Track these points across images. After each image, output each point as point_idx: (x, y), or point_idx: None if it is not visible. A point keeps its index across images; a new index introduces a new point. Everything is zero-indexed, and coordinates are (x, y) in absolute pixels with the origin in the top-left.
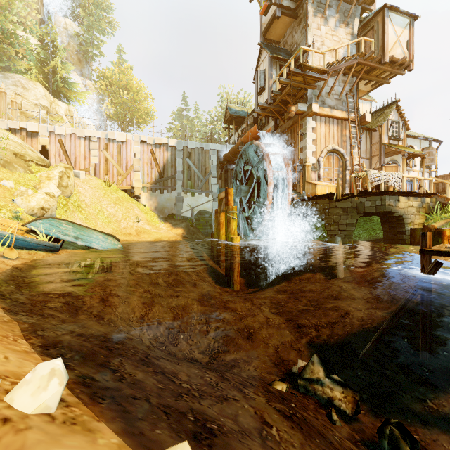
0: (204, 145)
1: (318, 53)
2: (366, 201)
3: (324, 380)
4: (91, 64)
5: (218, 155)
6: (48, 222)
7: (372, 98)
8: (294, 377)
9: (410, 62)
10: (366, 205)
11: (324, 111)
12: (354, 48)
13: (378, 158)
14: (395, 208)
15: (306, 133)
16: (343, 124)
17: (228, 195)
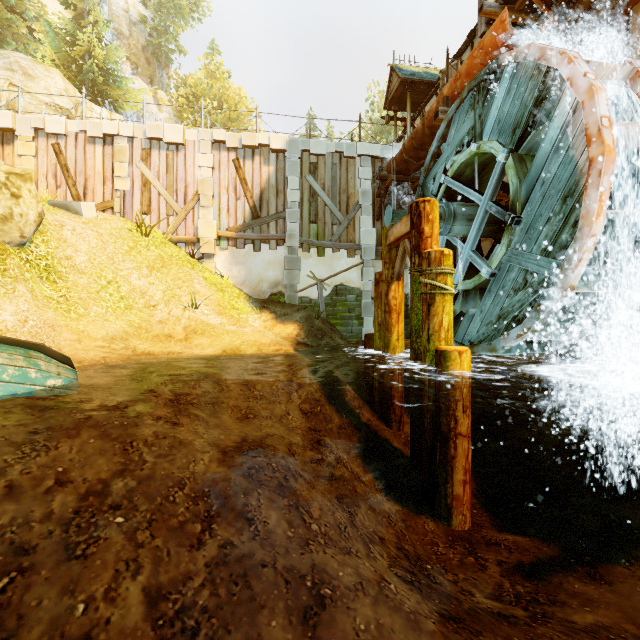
0: (346, 147)
1: None
2: None
3: None
4: (169, 71)
5: (374, 169)
6: None
7: None
8: None
9: None
10: None
11: None
12: None
13: None
14: None
15: None
16: None
17: (423, 223)
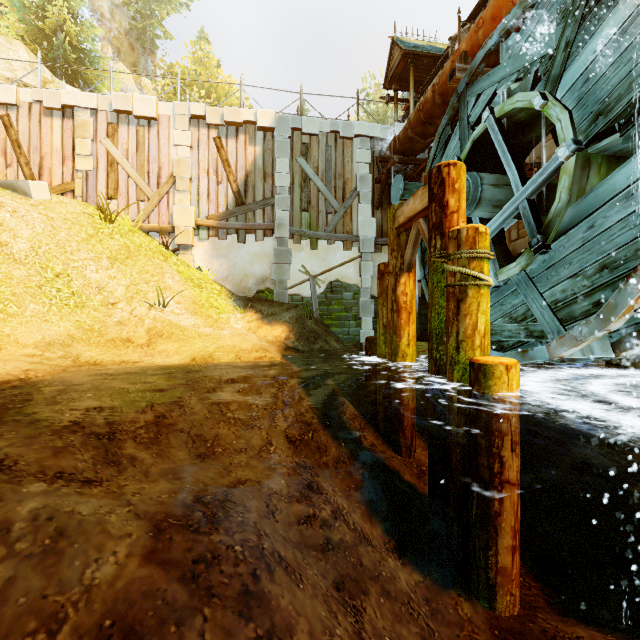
0: (342, 127)
1: None
2: None
3: None
4: (155, 59)
5: (373, 151)
6: None
7: None
8: None
9: None
10: None
11: None
12: None
13: None
14: None
15: None
16: None
17: (448, 193)
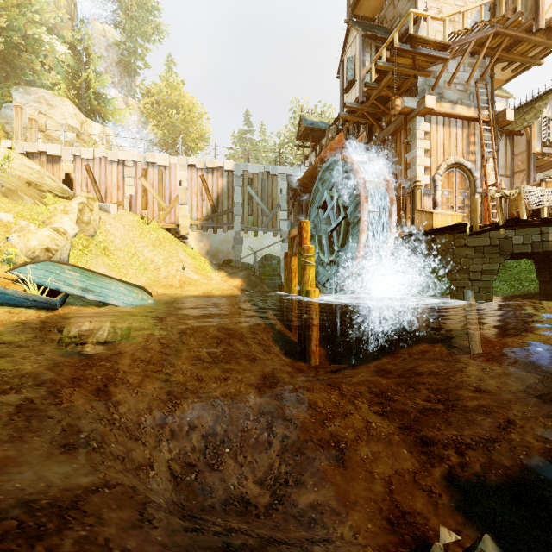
0: (271, 169)
1: (435, 19)
2: (515, 236)
3: None
4: (135, 79)
5: (289, 182)
6: (43, 267)
7: (508, 93)
8: None
9: None
10: (515, 242)
11: (443, 107)
12: (487, 15)
13: (525, 175)
14: None
15: (415, 141)
16: (470, 126)
17: (303, 232)
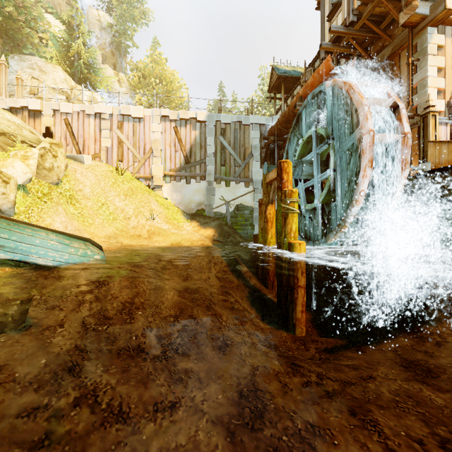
0: (243, 119)
1: None
2: None
3: None
4: (126, 58)
5: (261, 131)
6: None
7: None
8: None
9: None
10: None
11: None
12: None
13: None
14: None
15: (426, 58)
16: None
17: (283, 173)
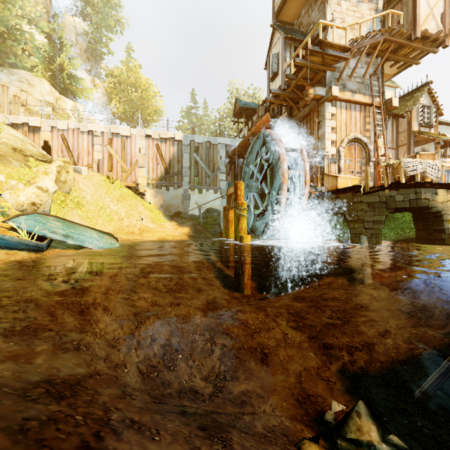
0: (213, 139)
1: (339, 28)
2: (397, 195)
3: (380, 445)
4: (100, 63)
5: (227, 150)
6: (32, 218)
7: (396, 84)
8: (328, 425)
9: (445, 37)
10: (397, 199)
11: (345, 95)
12: (379, 25)
13: (407, 148)
14: (432, 202)
15: (324, 121)
16: (366, 110)
17: (238, 190)
